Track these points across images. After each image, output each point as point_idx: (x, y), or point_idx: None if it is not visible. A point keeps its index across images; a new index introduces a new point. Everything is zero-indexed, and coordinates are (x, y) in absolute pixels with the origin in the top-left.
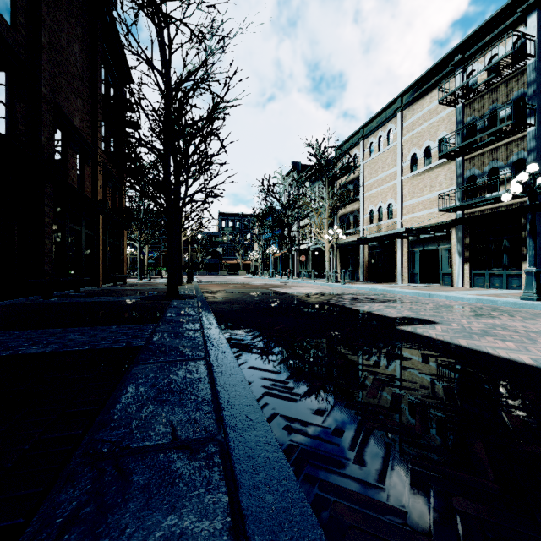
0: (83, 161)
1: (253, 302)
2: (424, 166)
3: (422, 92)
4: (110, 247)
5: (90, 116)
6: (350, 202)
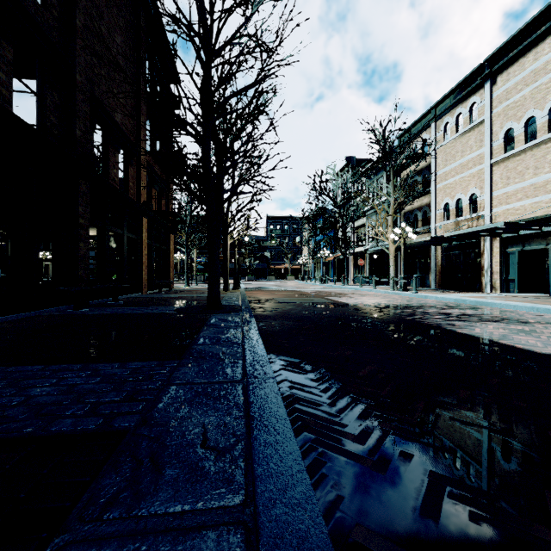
0: (126, 161)
1: (311, 317)
2: (525, 143)
3: (522, 49)
4: (156, 252)
5: (133, 113)
6: (418, 196)
